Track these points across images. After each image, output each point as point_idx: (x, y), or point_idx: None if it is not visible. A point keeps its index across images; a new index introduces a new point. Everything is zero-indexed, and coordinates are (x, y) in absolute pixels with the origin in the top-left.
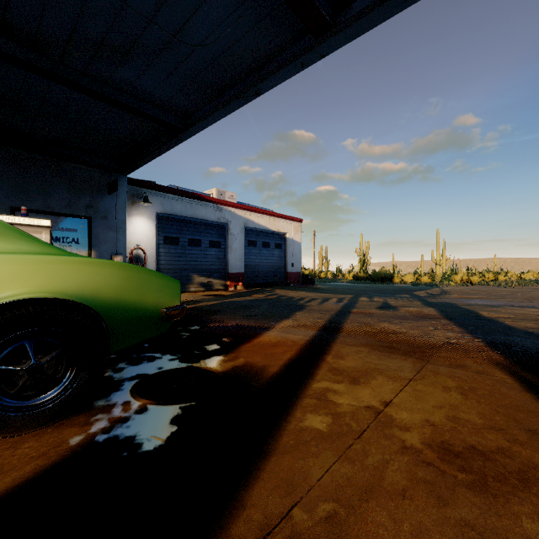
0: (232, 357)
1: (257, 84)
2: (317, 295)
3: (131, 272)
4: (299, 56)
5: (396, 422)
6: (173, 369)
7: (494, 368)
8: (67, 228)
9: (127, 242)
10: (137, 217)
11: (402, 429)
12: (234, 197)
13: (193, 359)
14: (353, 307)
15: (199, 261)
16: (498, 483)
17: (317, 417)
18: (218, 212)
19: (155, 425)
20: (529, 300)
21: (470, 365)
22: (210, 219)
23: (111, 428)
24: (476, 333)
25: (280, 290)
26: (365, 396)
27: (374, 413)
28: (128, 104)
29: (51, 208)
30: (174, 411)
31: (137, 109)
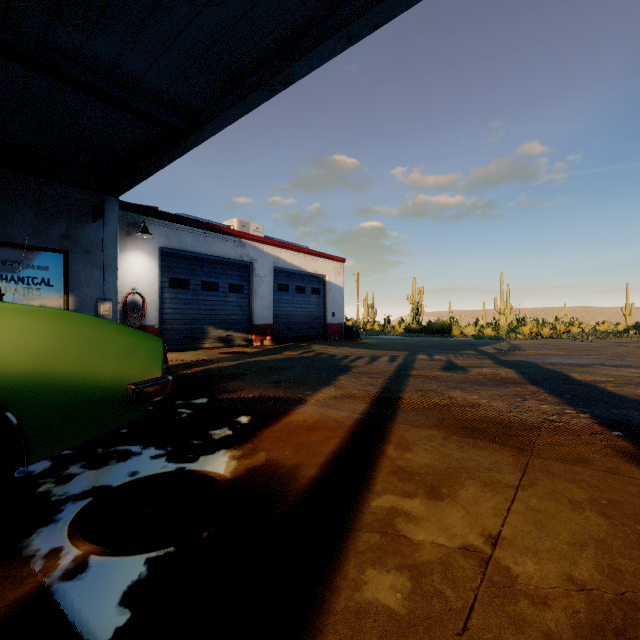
0: (249, 450)
1: (287, 67)
2: (363, 351)
3: (69, 325)
4: (345, 25)
5: (520, 584)
6: (153, 475)
7: (627, 462)
8: (34, 265)
9: (120, 284)
10: (134, 253)
11: (535, 603)
12: (261, 230)
13: (188, 455)
14: (411, 368)
15: (215, 309)
16: None
17: (384, 576)
18: (240, 248)
19: (89, 610)
20: (618, 357)
21: (591, 458)
22: (230, 256)
23: (1, 621)
24: (577, 405)
25: (317, 346)
26: (455, 524)
27: (478, 562)
28: (109, 92)
29: (11, 238)
30: (134, 570)
31: (123, 101)
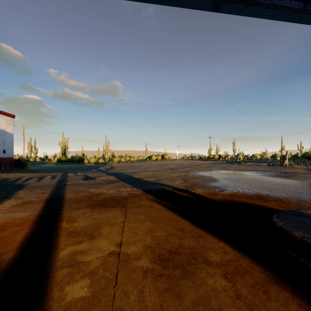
0: None
1: None
2: (31, 174)
3: None
4: None
5: (131, 256)
6: None
7: (153, 202)
8: None
9: None
10: None
11: (137, 259)
12: None
13: None
14: (66, 181)
15: None
16: (189, 266)
17: (76, 285)
18: None
19: None
20: (145, 168)
21: (144, 204)
22: None
23: None
24: (137, 187)
25: None
26: (104, 245)
27: (116, 256)
28: None
29: None
30: None
31: None
